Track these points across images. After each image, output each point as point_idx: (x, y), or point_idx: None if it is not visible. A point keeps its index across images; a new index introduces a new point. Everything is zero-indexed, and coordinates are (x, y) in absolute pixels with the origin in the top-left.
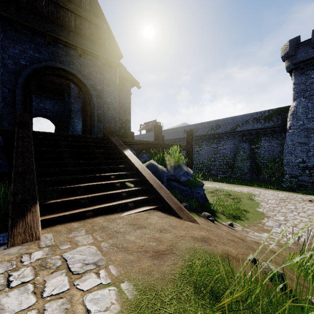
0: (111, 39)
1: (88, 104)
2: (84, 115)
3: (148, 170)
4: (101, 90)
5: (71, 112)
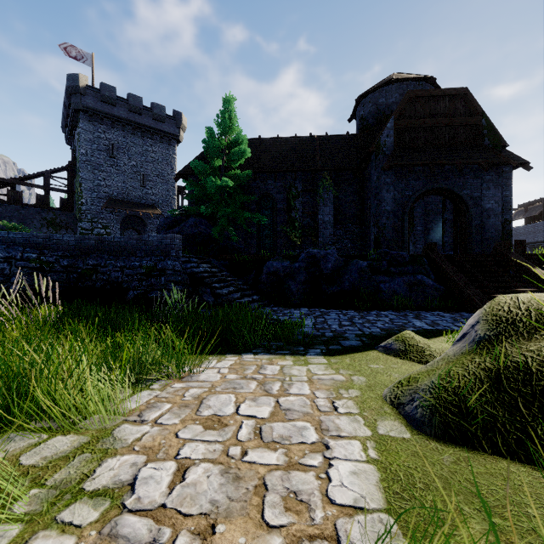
0: (491, 133)
1: (462, 216)
2: (455, 228)
3: None
4: (478, 197)
5: (413, 218)
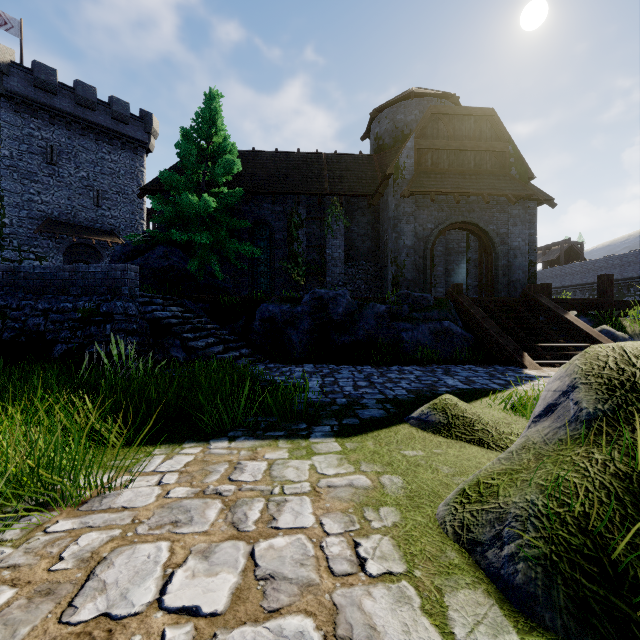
0: (518, 162)
1: (489, 255)
2: (480, 269)
3: (604, 336)
4: (505, 234)
5: (433, 257)
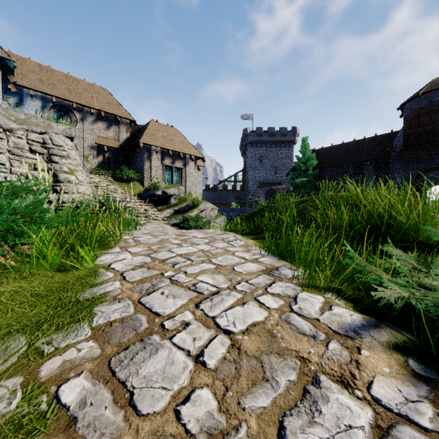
0: None
1: None
2: None
3: None
4: None
5: None
